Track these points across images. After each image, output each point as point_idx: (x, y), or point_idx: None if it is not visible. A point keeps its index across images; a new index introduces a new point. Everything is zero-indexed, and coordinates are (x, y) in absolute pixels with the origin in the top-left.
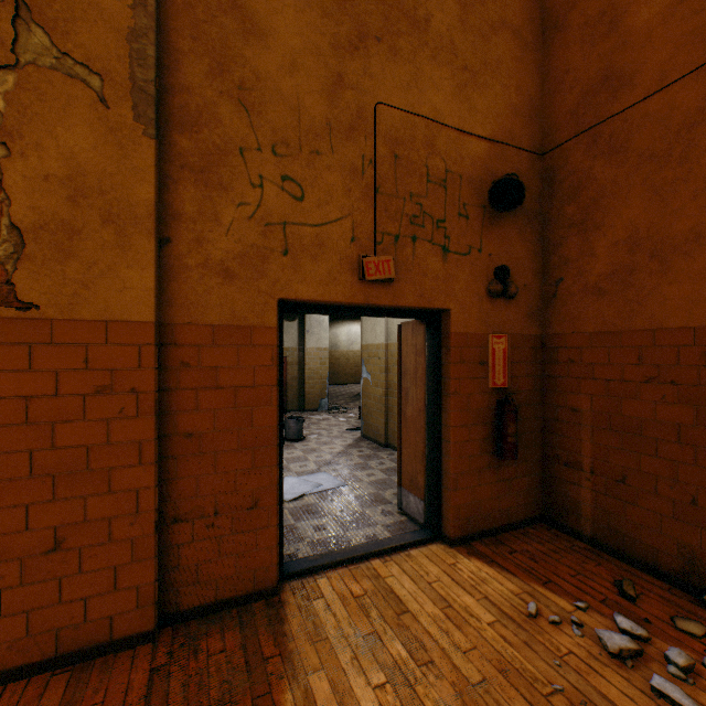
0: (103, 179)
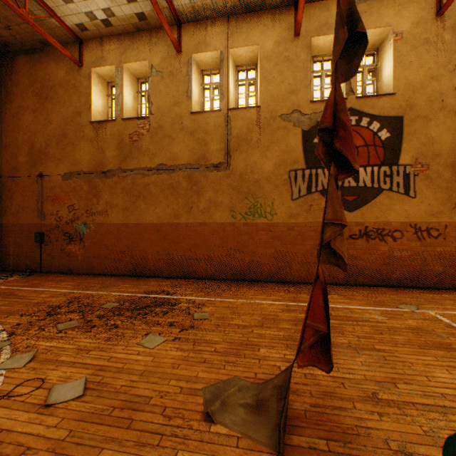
0: None
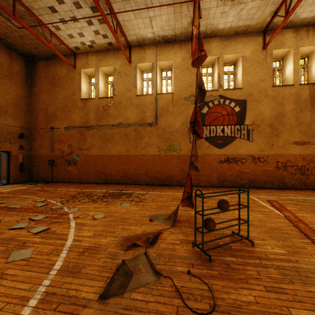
0: None
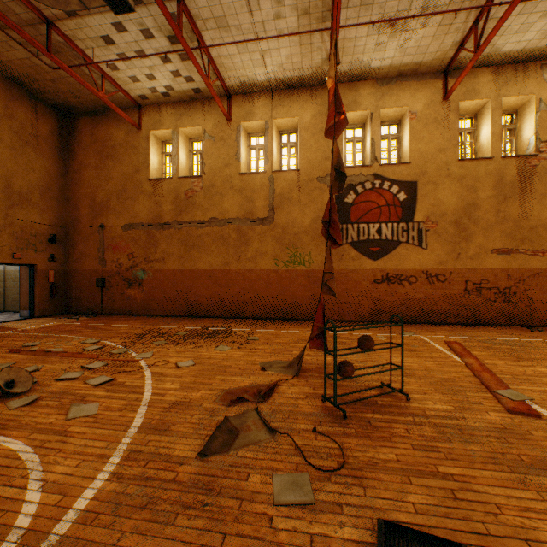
0: None
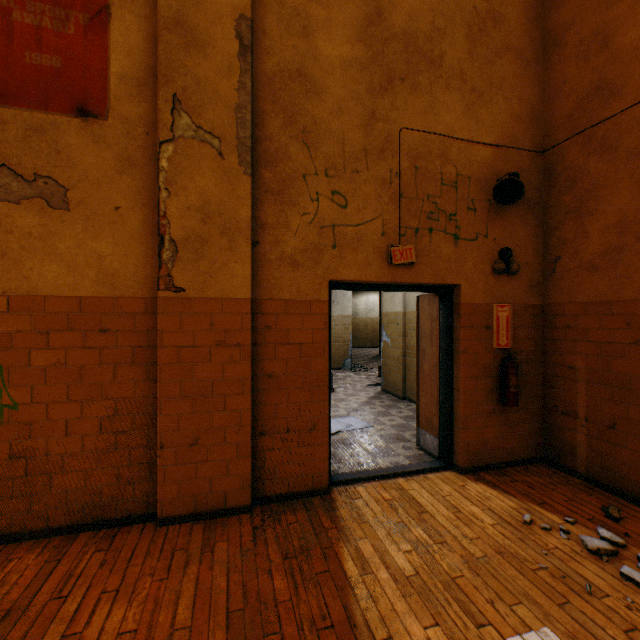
0: (220, 205)
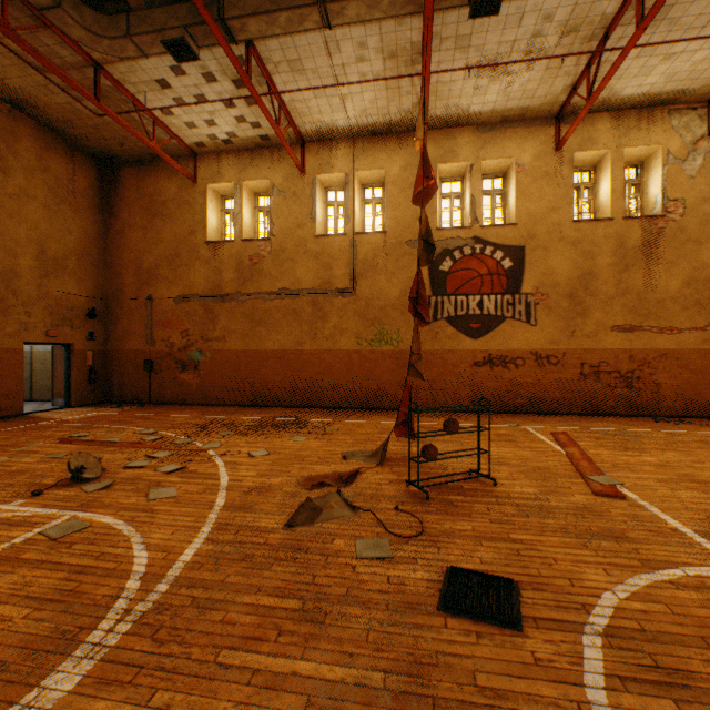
0: None
